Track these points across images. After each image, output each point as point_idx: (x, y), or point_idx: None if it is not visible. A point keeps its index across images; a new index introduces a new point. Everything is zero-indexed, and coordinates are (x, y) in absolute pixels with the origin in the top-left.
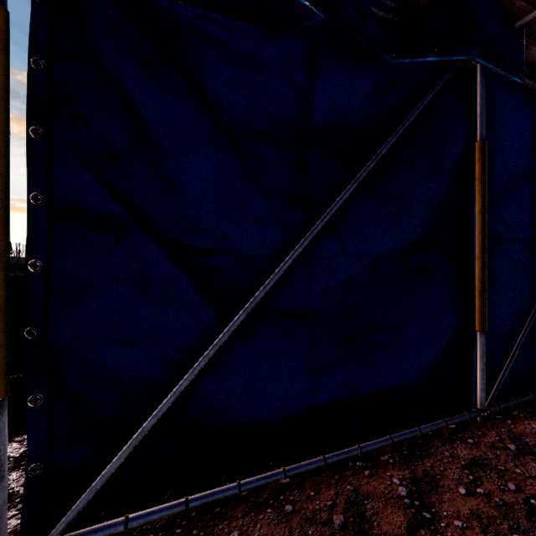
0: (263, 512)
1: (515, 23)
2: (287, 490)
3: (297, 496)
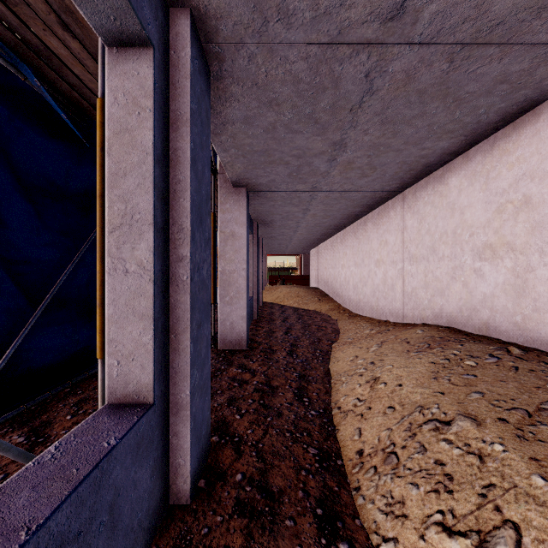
0: (68, 398)
1: None
2: (73, 390)
3: (80, 389)
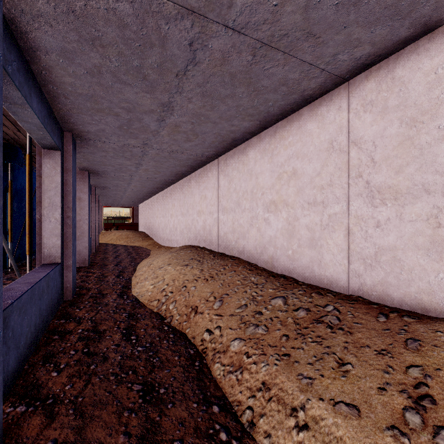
0: None
1: (22, 152)
2: None
3: None
